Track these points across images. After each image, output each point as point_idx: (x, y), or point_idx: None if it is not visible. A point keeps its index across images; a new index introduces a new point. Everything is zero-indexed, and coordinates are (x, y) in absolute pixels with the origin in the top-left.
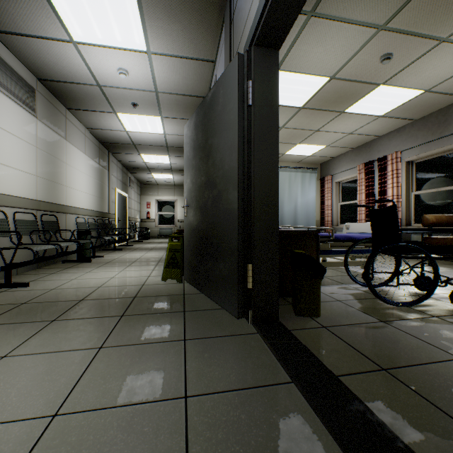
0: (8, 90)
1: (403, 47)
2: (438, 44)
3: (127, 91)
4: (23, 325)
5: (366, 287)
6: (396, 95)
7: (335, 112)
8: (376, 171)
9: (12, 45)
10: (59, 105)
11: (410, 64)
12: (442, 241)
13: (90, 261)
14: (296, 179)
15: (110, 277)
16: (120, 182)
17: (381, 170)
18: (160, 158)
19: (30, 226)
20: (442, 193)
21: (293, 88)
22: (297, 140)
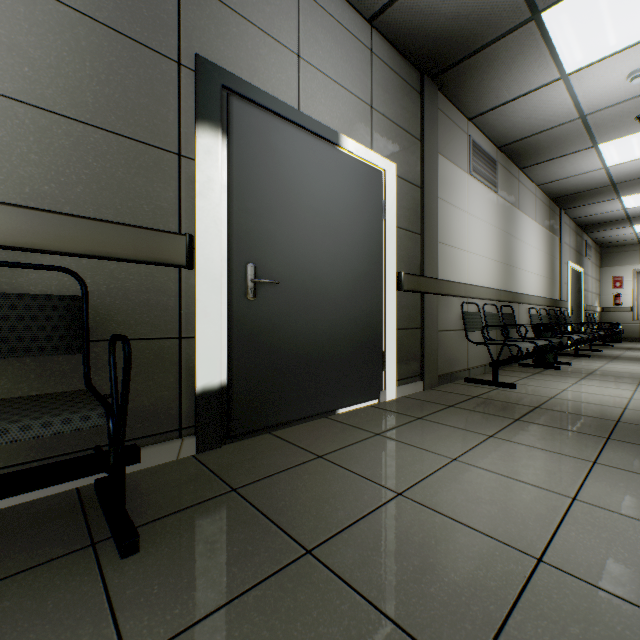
0: (478, 174)
1: None
2: None
3: (633, 101)
4: (570, 433)
5: None
6: None
7: None
8: None
9: (484, 124)
10: (512, 168)
11: None
12: None
13: (556, 368)
14: None
15: (625, 397)
16: (572, 251)
17: None
18: None
19: (494, 320)
20: None
21: None
22: None
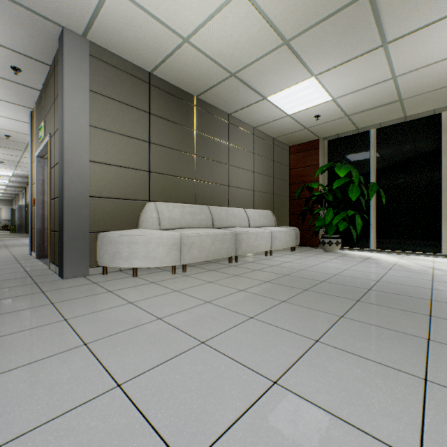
0: None
1: None
2: None
3: None
4: None
5: None
6: None
7: None
8: None
9: None
10: None
11: None
12: None
13: None
14: None
15: None
16: None
17: None
18: None
19: None
20: None
21: None
22: None
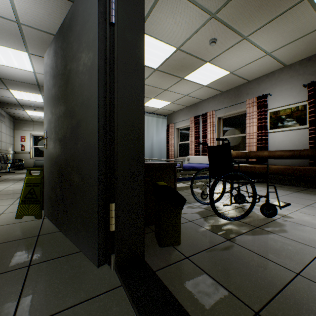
0: None
1: (223, 36)
2: (242, 40)
3: None
4: None
5: (205, 205)
6: (215, 72)
7: (178, 77)
8: (200, 122)
9: None
10: None
11: (225, 51)
12: (240, 167)
13: None
14: (152, 122)
15: None
16: None
17: (204, 122)
18: (32, 96)
19: None
20: (236, 138)
21: (150, 51)
22: (152, 95)
